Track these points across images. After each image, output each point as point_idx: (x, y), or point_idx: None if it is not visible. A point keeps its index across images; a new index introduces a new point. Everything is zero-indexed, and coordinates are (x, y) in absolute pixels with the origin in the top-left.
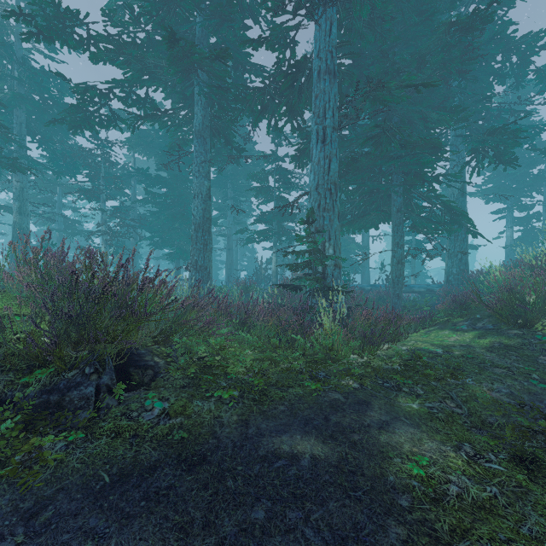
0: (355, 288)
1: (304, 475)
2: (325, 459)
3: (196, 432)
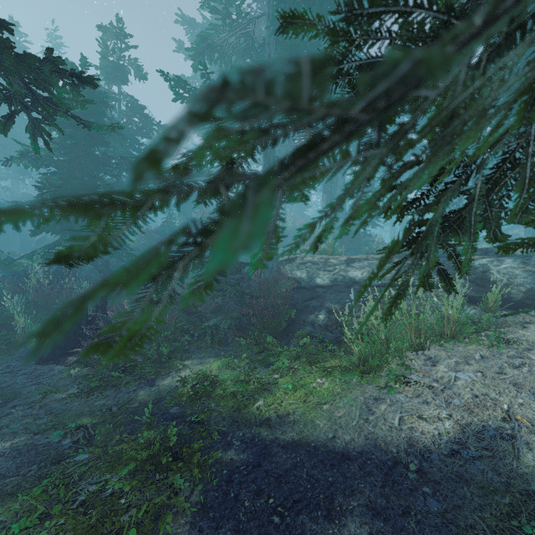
0: None
1: None
2: None
3: None
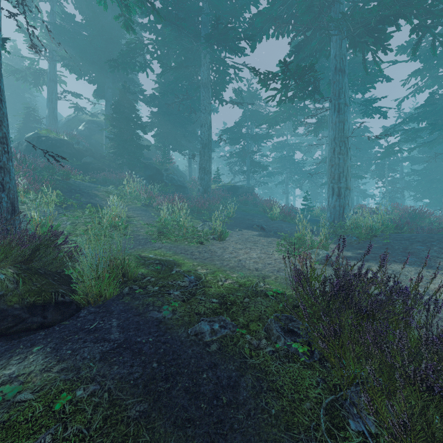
0: None
1: None
2: None
3: None
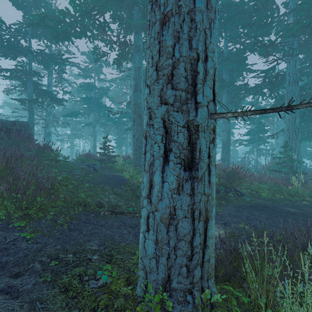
0: (310, 171)
1: (292, 212)
2: (297, 212)
3: (261, 203)
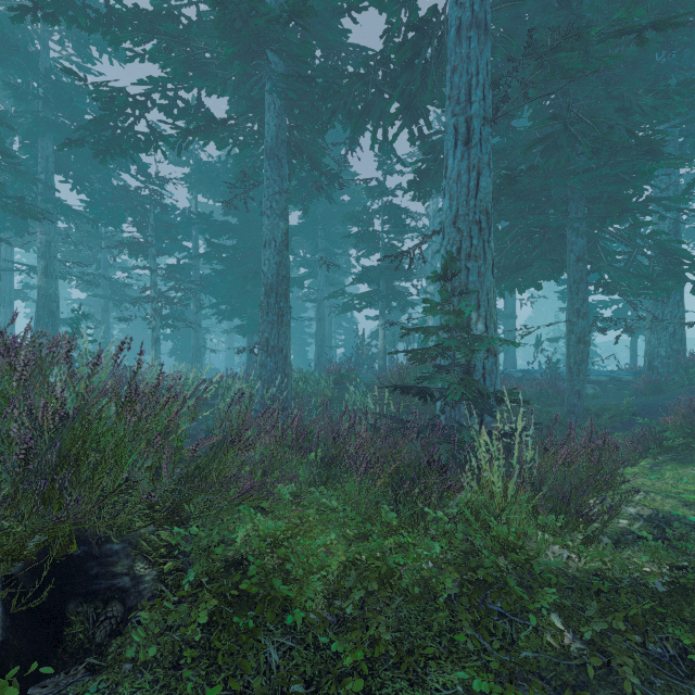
0: (507, 380)
1: None
2: None
3: None
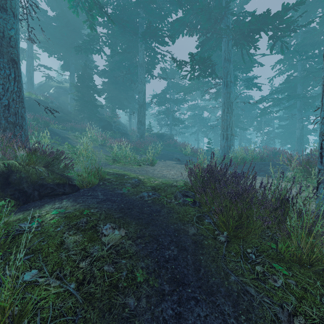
0: None
1: None
2: None
3: None
